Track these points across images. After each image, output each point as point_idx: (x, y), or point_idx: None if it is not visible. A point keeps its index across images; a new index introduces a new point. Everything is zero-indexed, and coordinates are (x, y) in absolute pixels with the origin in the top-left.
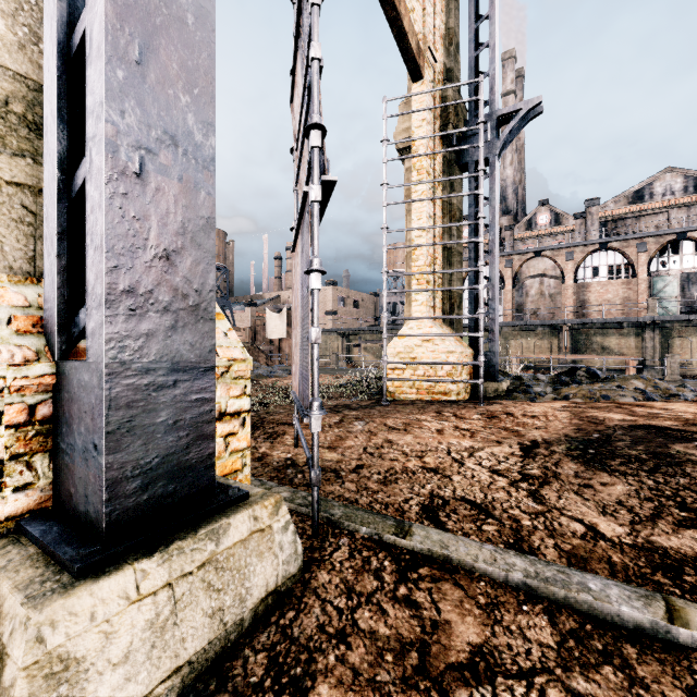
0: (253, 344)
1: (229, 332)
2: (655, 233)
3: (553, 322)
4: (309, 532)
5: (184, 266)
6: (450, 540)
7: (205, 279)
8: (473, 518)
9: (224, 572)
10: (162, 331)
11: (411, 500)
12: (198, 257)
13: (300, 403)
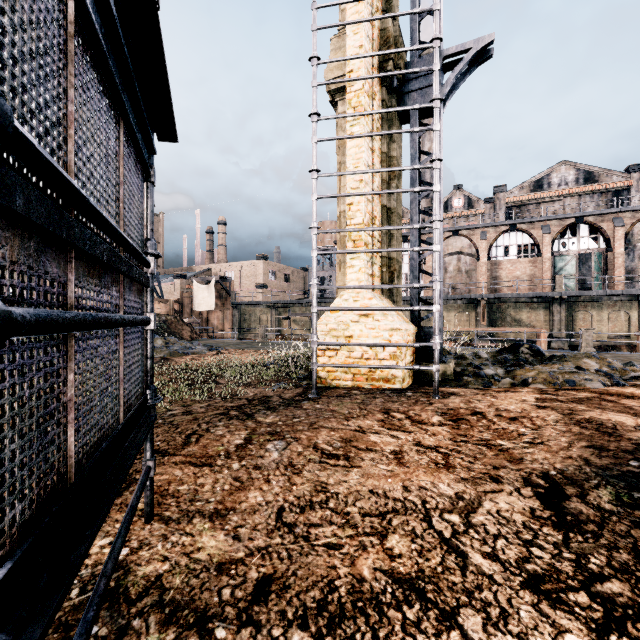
0: (176, 317)
1: None
2: (557, 217)
3: (472, 297)
4: None
5: None
6: None
7: None
8: None
9: None
10: None
11: None
12: None
13: None
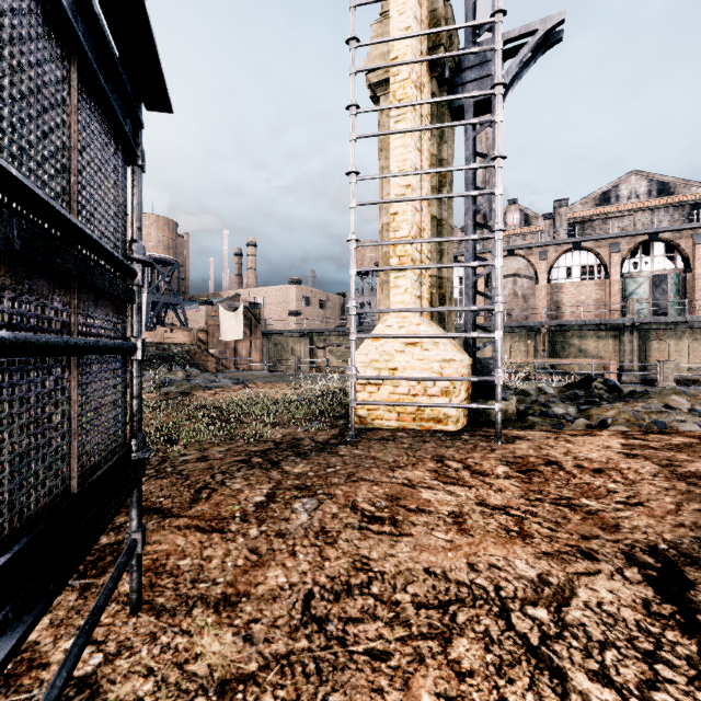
0: (200, 347)
1: None
2: (628, 233)
3: (531, 324)
4: None
5: None
6: None
7: None
8: None
9: None
10: None
11: None
12: None
13: None
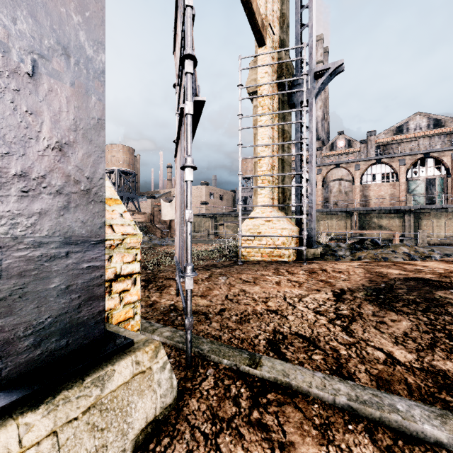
0: (152, 223)
1: (124, 213)
2: (410, 153)
3: (348, 209)
4: (184, 364)
5: (76, 157)
6: (290, 370)
7: (95, 168)
8: (305, 350)
9: (108, 412)
10: (55, 210)
11: (259, 335)
12: (89, 150)
13: (179, 266)
